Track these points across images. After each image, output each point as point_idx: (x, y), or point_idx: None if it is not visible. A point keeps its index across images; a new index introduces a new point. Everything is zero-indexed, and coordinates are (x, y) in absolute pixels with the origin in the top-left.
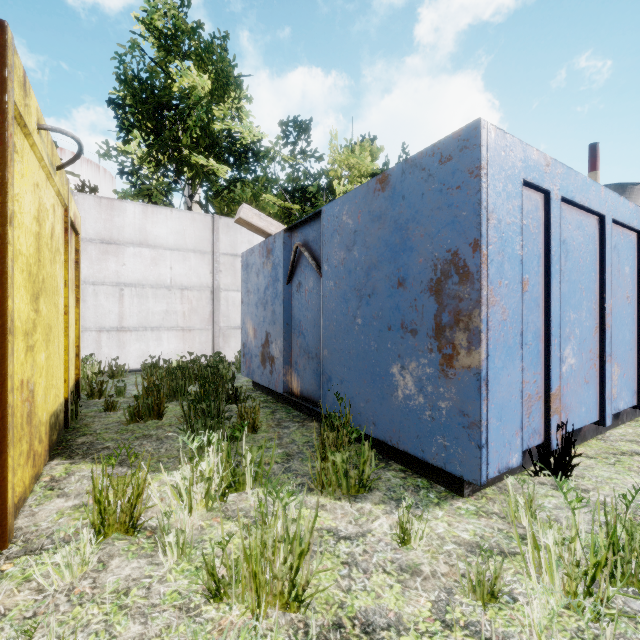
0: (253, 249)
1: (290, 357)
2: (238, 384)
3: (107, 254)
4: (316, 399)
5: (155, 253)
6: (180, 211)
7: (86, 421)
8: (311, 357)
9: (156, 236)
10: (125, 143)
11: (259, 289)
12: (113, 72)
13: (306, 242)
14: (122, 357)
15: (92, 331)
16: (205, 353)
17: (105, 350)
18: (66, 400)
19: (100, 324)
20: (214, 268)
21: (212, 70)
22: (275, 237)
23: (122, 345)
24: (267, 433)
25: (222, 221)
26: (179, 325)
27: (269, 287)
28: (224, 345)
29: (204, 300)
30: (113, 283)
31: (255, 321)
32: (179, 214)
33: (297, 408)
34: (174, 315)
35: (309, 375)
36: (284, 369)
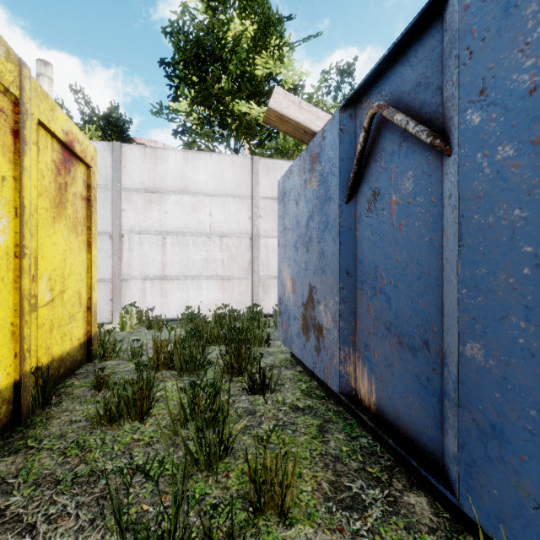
0: (291, 168)
1: (352, 332)
2: (273, 349)
3: (151, 203)
4: (425, 446)
5: (195, 200)
6: (219, 155)
7: (57, 408)
8: (408, 345)
9: (196, 182)
10: (174, 100)
11: (299, 222)
12: (168, 41)
13: (393, 102)
14: (164, 306)
15: (138, 279)
16: (244, 304)
17: (149, 298)
18: (17, 383)
19: (145, 272)
20: (253, 213)
21: (254, 18)
22: (324, 130)
23: (164, 294)
24: (313, 527)
25: (261, 162)
26: (218, 274)
27: (314, 215)
28: (263, 295)
29: (243, 247)
30: (156, 232)
31: (293, 269)
32: (218, 158)
33: (366, 427)
34: (213, 263)
35: (402, 382)
36: (341, 352)
